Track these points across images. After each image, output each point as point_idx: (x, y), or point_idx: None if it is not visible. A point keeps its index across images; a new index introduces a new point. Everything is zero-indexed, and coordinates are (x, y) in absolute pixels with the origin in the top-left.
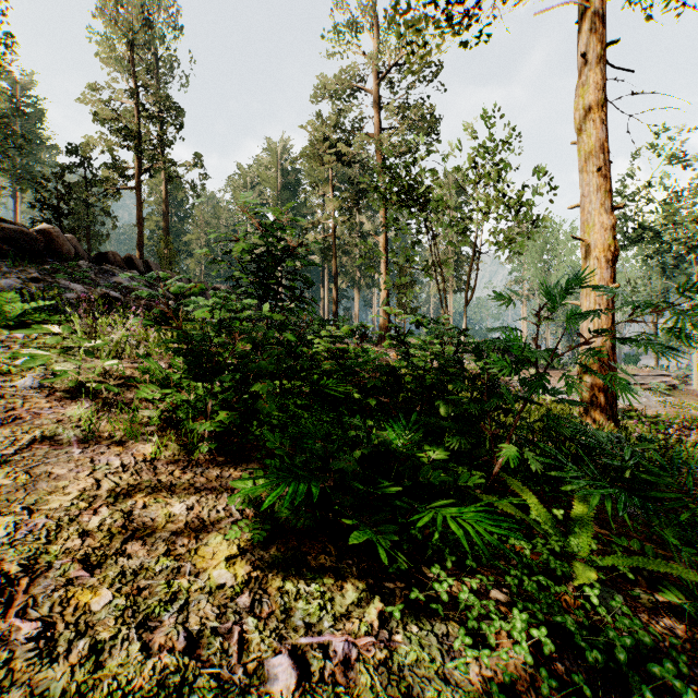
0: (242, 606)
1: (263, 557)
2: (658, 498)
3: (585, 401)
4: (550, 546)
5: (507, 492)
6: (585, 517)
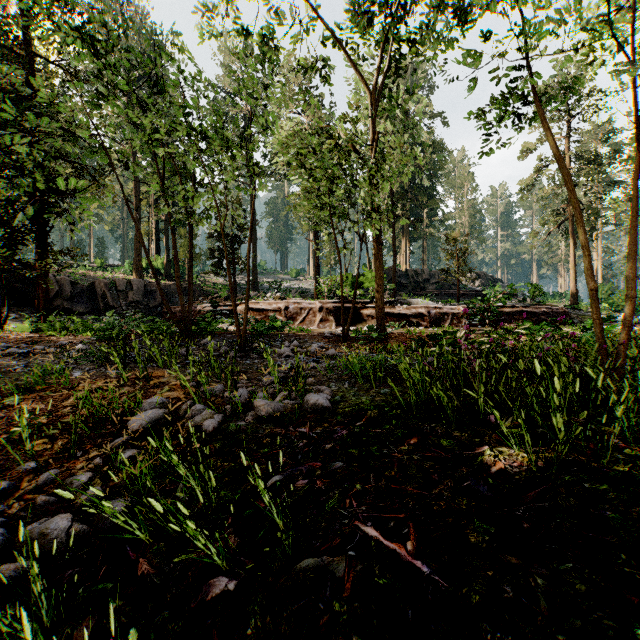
0: None
1: None
2: None
3: None
4: None
5: None
6: None
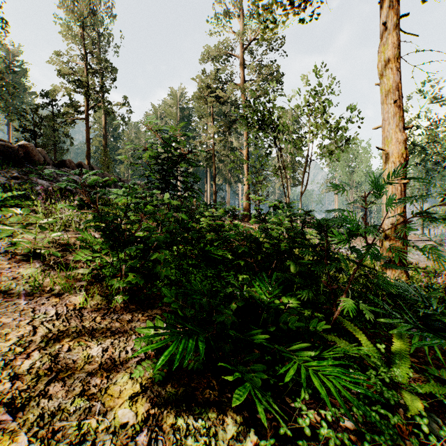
0: (140, 445)
1: (160, 394)
2: (444, 331)
3: (385, 260)
4: (380, 377)
5: (342, 330)
6: (402, 351)
